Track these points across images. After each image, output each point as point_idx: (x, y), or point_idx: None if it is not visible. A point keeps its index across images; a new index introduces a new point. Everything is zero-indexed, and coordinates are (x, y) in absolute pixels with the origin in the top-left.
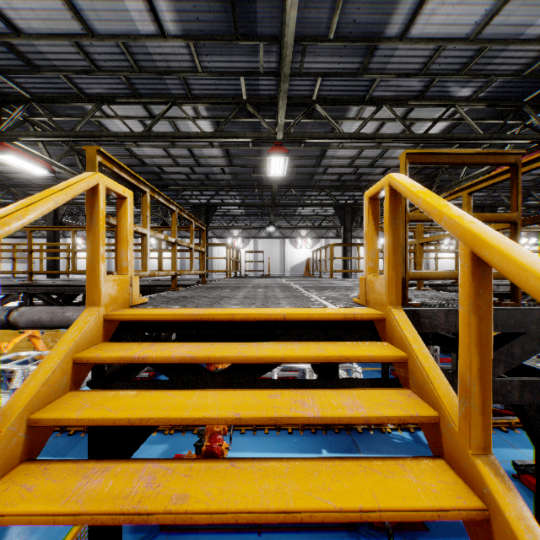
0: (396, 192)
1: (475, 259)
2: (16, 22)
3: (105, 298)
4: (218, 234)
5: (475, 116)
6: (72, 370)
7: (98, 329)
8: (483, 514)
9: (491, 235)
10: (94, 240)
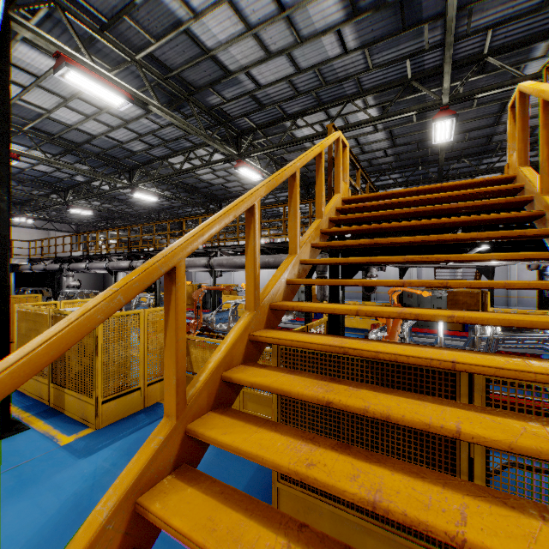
0: (523, 94)
1: (543, 103)
2: (259, 81)
3: (342, 191)
4: None
5: None
6: (335, 213)
7: (340, 203)
8: (540, 212)
9: (548, 88)
10: (338, 163)
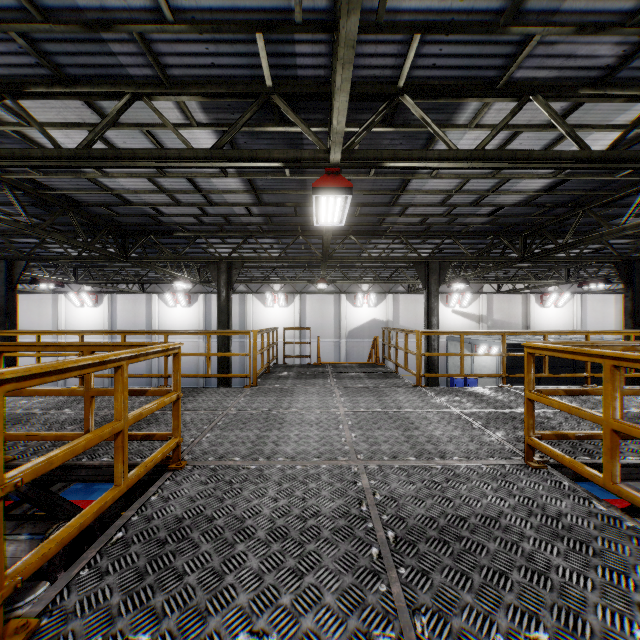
0: None
1: None
2: None
3: None
4: (254, 289)
5: None
6: None
7: None
8: None
9: None
10: None
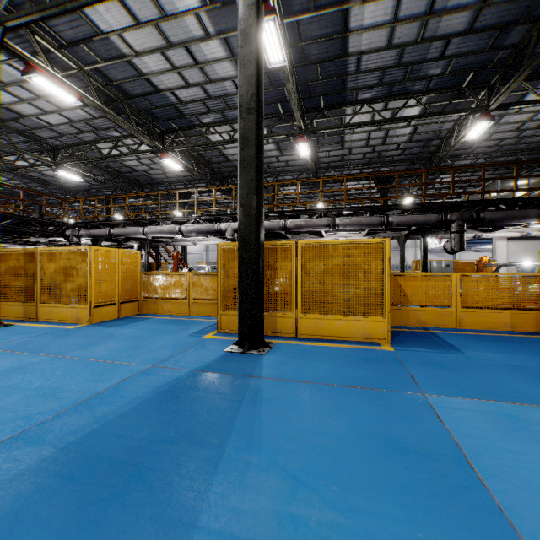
0: None
1: None
2: None
3: None
4: None
5: None
6: None
7: None
8: None
9: None
10: None
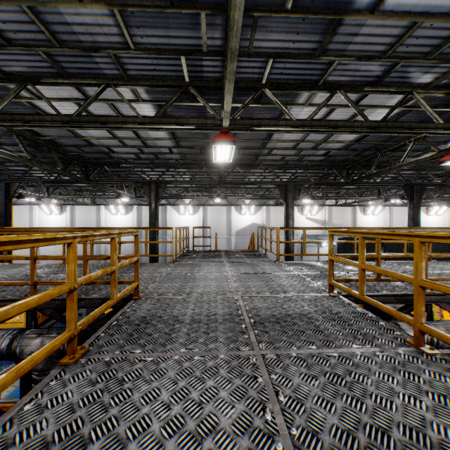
0: None
1: None
2: None
3: None
4: (172, 202)
5: (427, 104)
6: None
7: None
8: None
9: None
10: None
